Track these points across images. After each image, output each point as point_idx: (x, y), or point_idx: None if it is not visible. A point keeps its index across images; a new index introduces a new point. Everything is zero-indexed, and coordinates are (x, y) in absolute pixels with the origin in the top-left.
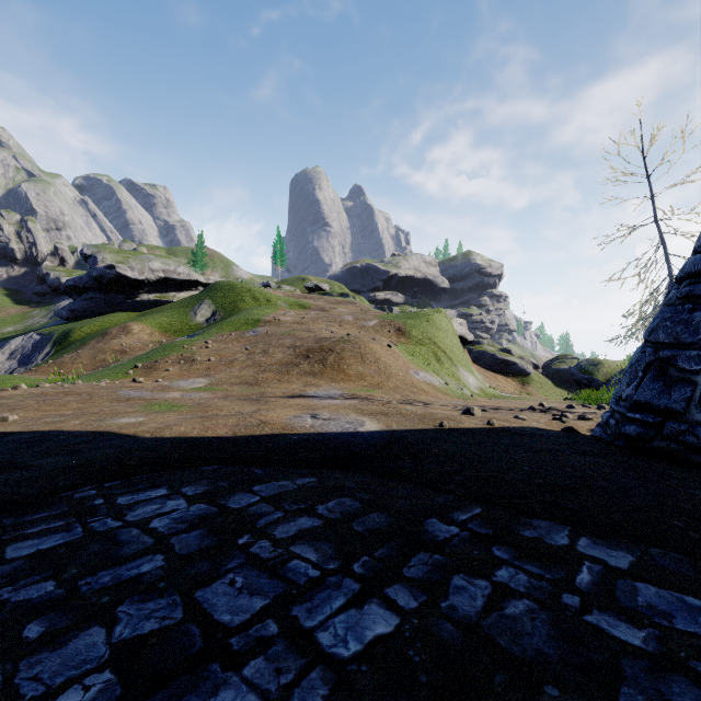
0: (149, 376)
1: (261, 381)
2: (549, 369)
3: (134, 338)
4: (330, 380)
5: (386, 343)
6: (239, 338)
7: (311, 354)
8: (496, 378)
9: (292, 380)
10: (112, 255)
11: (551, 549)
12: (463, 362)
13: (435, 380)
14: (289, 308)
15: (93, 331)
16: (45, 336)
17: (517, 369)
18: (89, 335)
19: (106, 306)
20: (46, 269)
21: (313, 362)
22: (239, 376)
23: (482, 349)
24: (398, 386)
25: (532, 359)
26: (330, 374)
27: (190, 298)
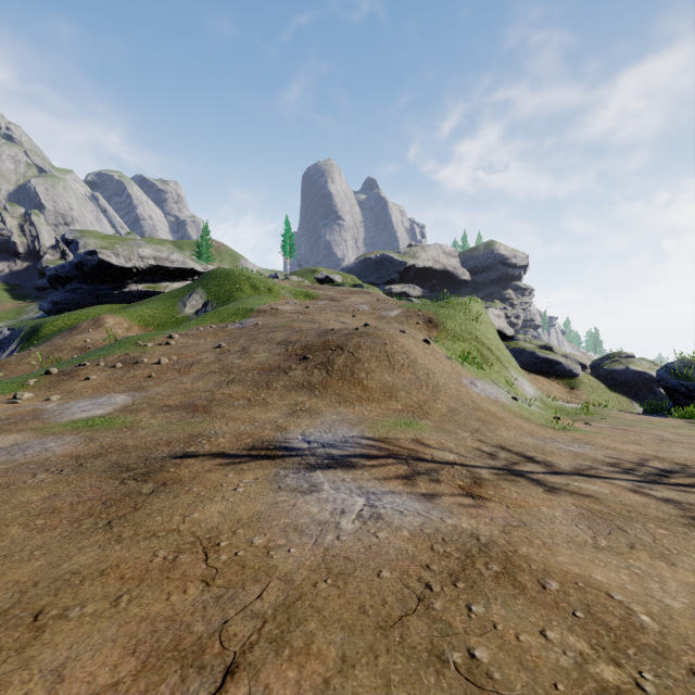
0: (52, 388)
1: (216, 402)
2: (600, 370)
3: (104, 333)
4: (337, 399)
5: (420, 337)
6: (218, 332)
7: (310, 353)
8: (538, 380)
9: (272, 400)
10: (96, 240)
11: None
12: (513, 362)
13: (498, 393)
14: (294, 298)
15: (67, 325)
16: (14, 331)
17: (562, 370)
18: (60, 330)
19: (91, 297)
20: (46, 263)
21: (312, 366)
22: (187, 390)
23: (519, 346)
24: (452, 408)
25: (579, 358)
26: (337, 387)
27: (181, 287)
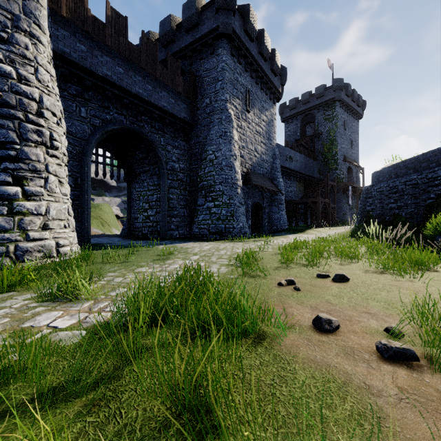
0: None
1: None
2: None
3: None
4: None
5: None
6: None
7: None
8: None
9: None
10: None
11: (101, 237)
12: (115, 226)
13: (100, 232)
14: None
15: None
16: None
17: None
18: None
19: None
20: None
21: None
22: None
23: None
24: None
25: None
26: None
27: None
